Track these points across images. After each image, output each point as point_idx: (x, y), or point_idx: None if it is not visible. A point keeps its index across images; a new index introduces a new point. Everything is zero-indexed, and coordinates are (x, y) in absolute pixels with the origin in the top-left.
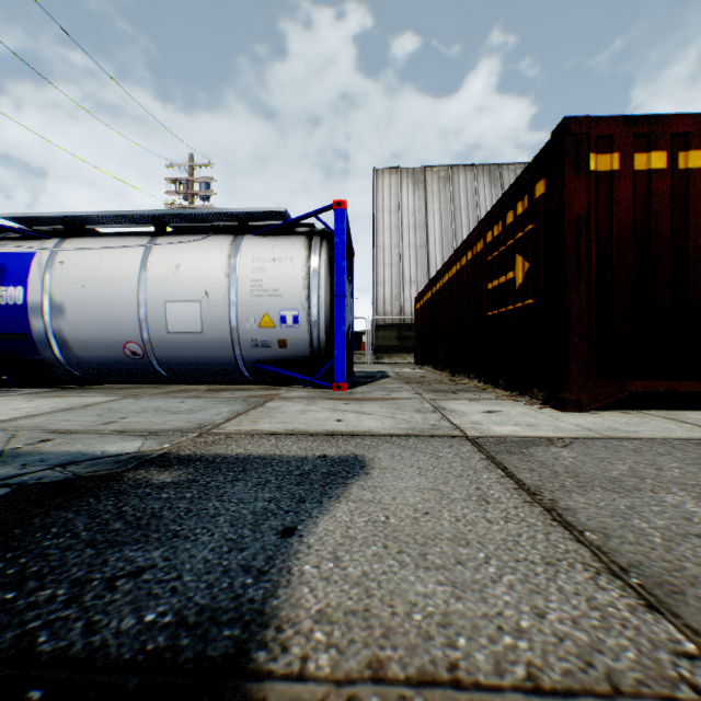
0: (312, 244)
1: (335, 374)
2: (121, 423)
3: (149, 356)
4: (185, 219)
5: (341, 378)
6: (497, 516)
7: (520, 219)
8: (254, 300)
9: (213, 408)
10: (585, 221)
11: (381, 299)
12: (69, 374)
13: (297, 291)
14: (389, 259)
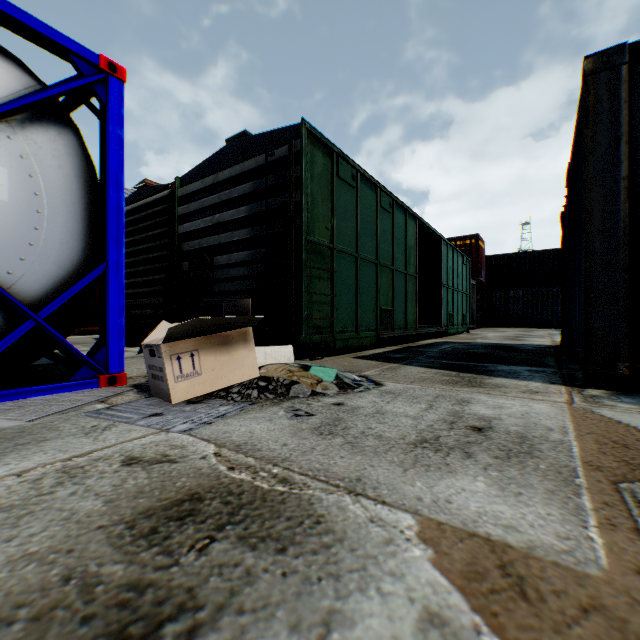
0: None
1: None
2: None
3: None
4: None
5: None
6: None
7: None
8: None
9: None
10: None
11: None
12: None
13: None
14: None
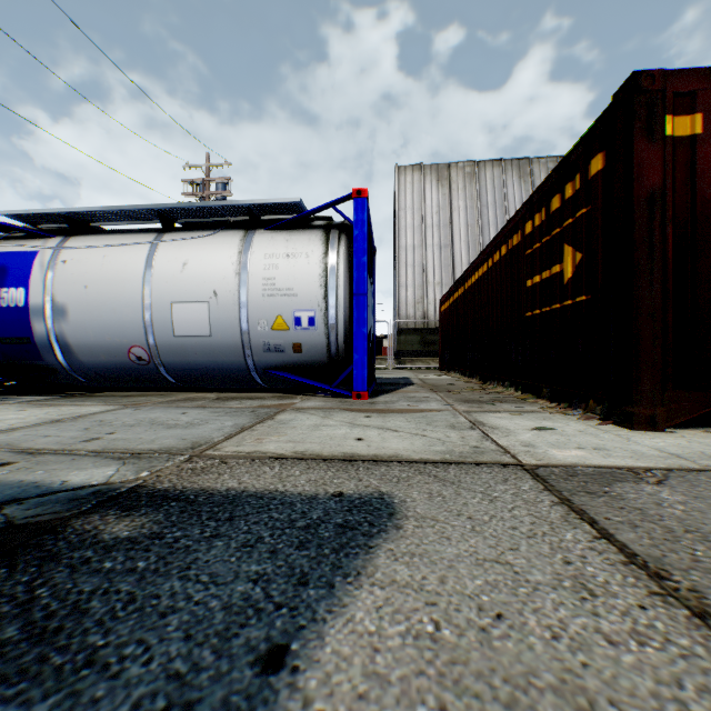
0: (330, 238)
1: (355, 381)
2: (104, 440)
3: (155, 361)
4: (194, 214)
5: (361, 386)
6: (619, 627)
7: (569, 203)
8: (266, 300)
9: (215, 420)
10: (659, 198)
11: (403, 302)
12: (74, 380)
13: (313, 290)
14: (412, 259)
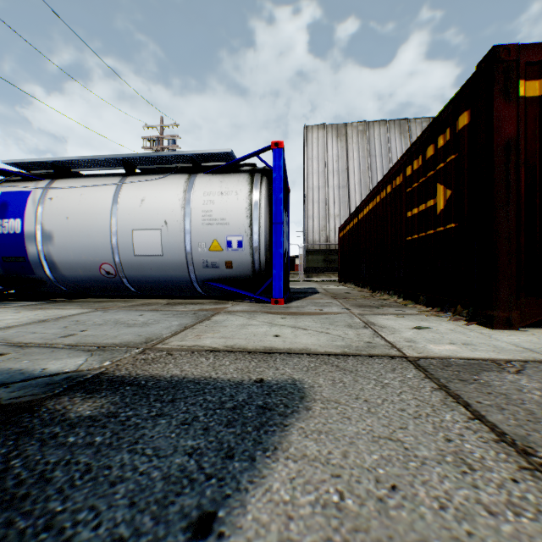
0: (254, 180)
1: (273, 290)
2: (78, 336)
3: (120, 275)
4: (149, 162)
5: (278, 294)
6: (497, 499)
7: (441, 151)
8: (205, 228)
9: (165, 321)
10: (514, 146)
11: (311, 230)
12: (58, 289)
13: (241, 220)
14: (317, 197)
